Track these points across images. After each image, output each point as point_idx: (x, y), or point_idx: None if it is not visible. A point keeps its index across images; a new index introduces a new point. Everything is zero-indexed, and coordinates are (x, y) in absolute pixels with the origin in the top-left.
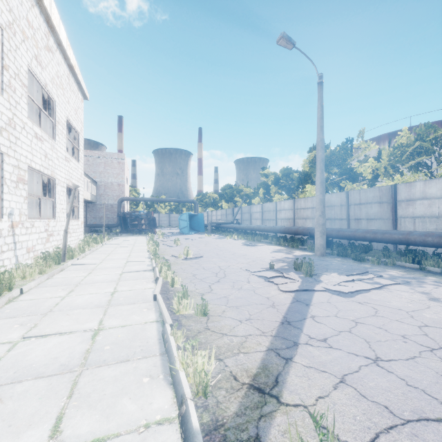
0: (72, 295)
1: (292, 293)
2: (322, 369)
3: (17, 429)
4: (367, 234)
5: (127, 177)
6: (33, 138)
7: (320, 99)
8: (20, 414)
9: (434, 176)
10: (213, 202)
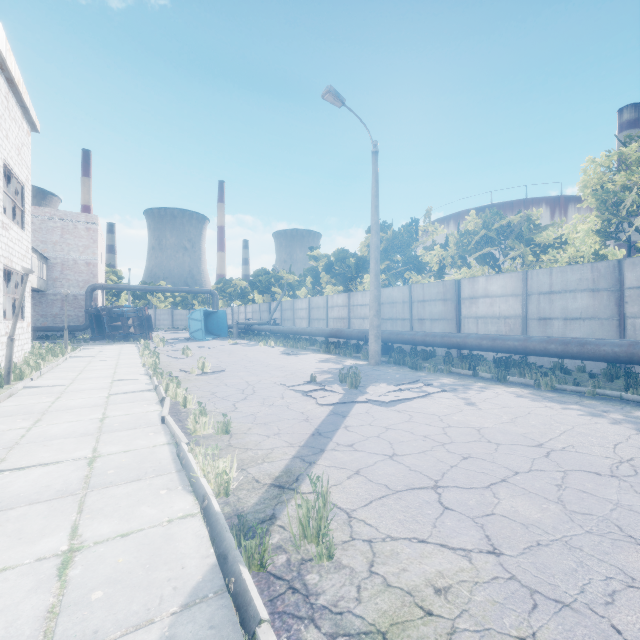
0: (41, 425)
1: (331, 406)
2: (342, 467)
3: (30, 540)
4: (426, 338)
5: (102, 251)
6: None
7: (375, 173)
8: (27, 530)
9: (500, 270)
10: (240, 293)
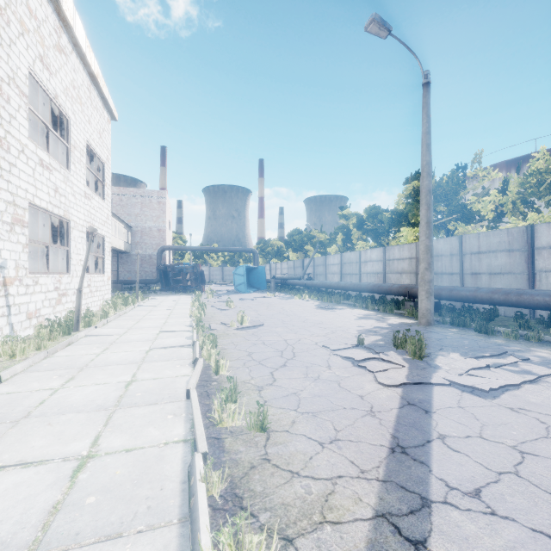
0: (68, 387)
1: (398, 388)
2: None
3: None
4: (494, 295)
5: (170, 220)
6: (37, 166)
7: (426, 107)
8: None
9: None
10: (277, 252)
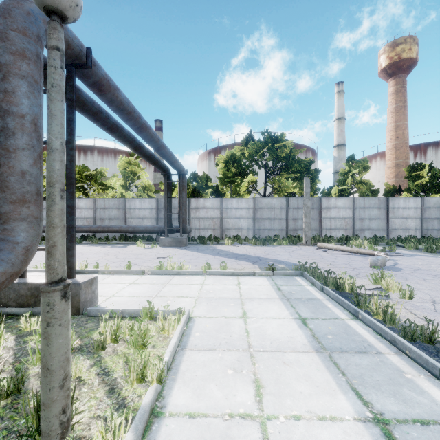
0: None
1: None
2: None
3: None
4: (44, 228)
5: None
6: None
7: None
8: None
9: (87, 195)
10: None
